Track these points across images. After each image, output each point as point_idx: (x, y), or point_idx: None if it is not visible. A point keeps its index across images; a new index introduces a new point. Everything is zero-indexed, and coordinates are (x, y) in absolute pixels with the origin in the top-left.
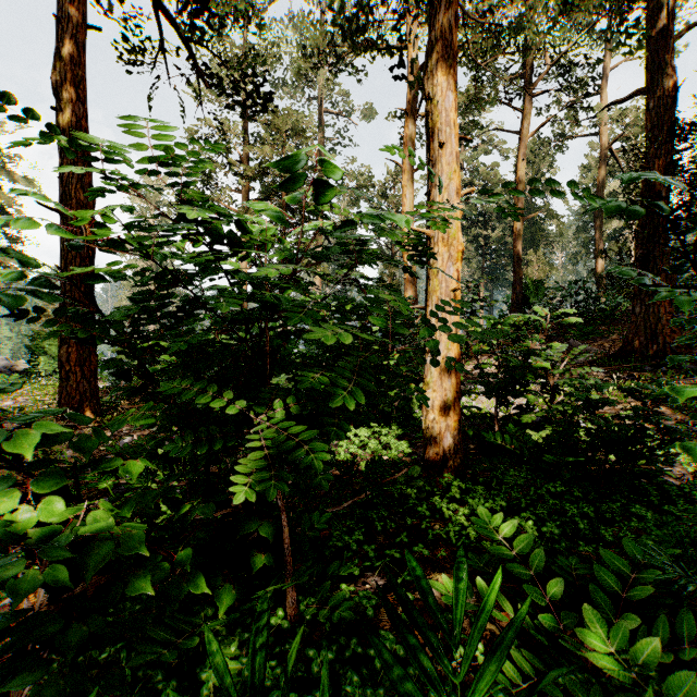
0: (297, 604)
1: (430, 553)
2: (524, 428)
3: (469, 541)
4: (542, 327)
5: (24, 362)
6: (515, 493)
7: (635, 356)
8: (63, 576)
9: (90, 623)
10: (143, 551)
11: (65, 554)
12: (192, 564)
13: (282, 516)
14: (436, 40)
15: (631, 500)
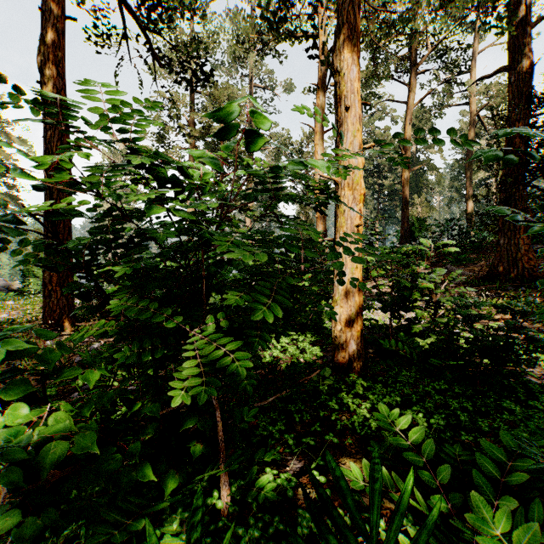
0: (230, 484)
1: (339, 440)
2: (412, 336)
3: (371, 431)
4: (428, 255)
5: (18, 282)
6: (407, 390)
7: (499, 278)
8: (18, 478)
9: (45, 516)
10: (94, 450)
11: (22, 456)
12: (141, 454)
13: (217, 413)
14: (342, 25)
15: (501, 396)
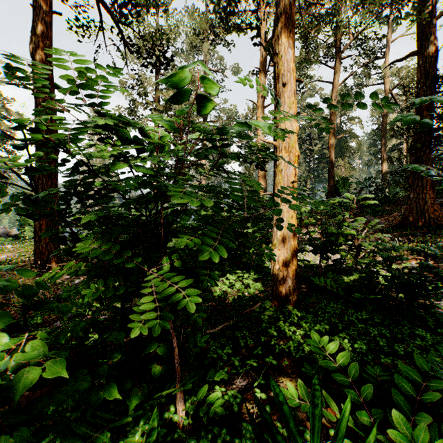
0: (185, 400)
1: (277, 362)
2: (338, 274)
3: (304, 354)
4: (351, 207)
5: (16, 230)
6: (334, 319)
7: (410, 226)
8: None
9: (17, 434)
10: (63, 374)
11: None
12: (108, 375)
13: (173, 340)
14: (280, 15)
15: (414, 325)
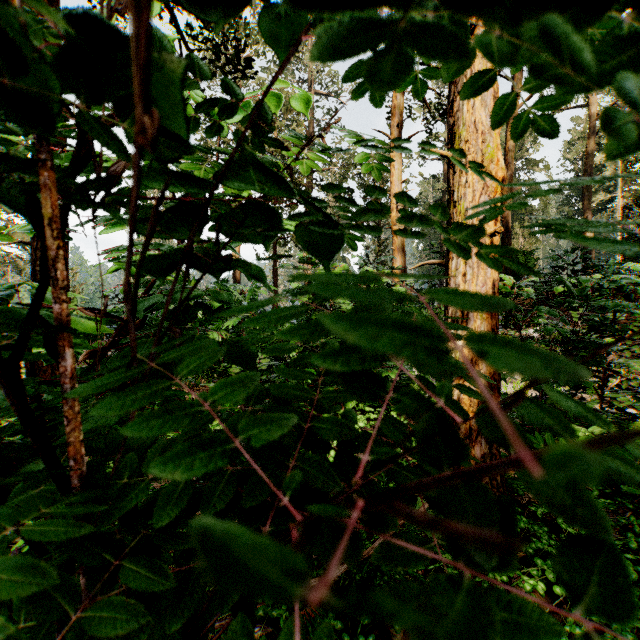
0: None
1: None
2: None
3: None
4: None
5: None
6: None
7: None
8: None
9: None
10: None
11: None
12: None
13: None
14: None
15: None
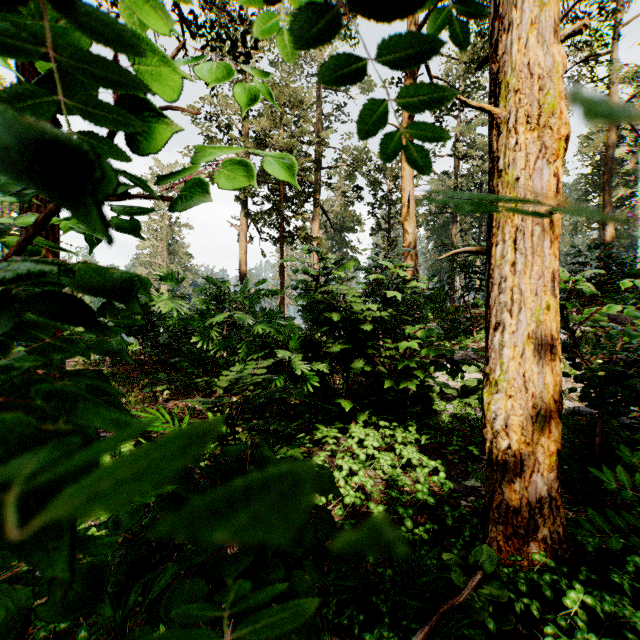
0: None
1: None
2: None
3: None
4: None
5: None
6: None
7: None
8: None
9: None
10: None
11: None
12: None
13: None
14: None
15: None
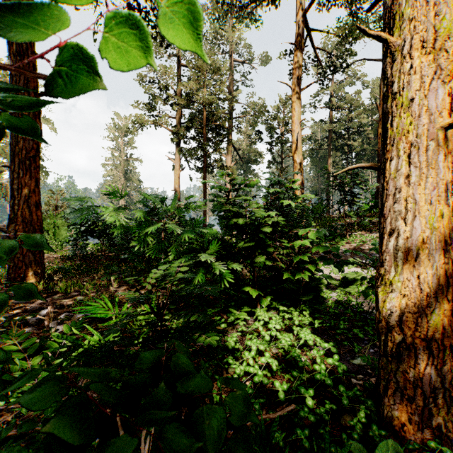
0: None
1: None
2: None
3: None
4: None
5: None
6: None
7: None
8: None
9: None
10: None
11: None
12: None
13: None
14: None
15: None
